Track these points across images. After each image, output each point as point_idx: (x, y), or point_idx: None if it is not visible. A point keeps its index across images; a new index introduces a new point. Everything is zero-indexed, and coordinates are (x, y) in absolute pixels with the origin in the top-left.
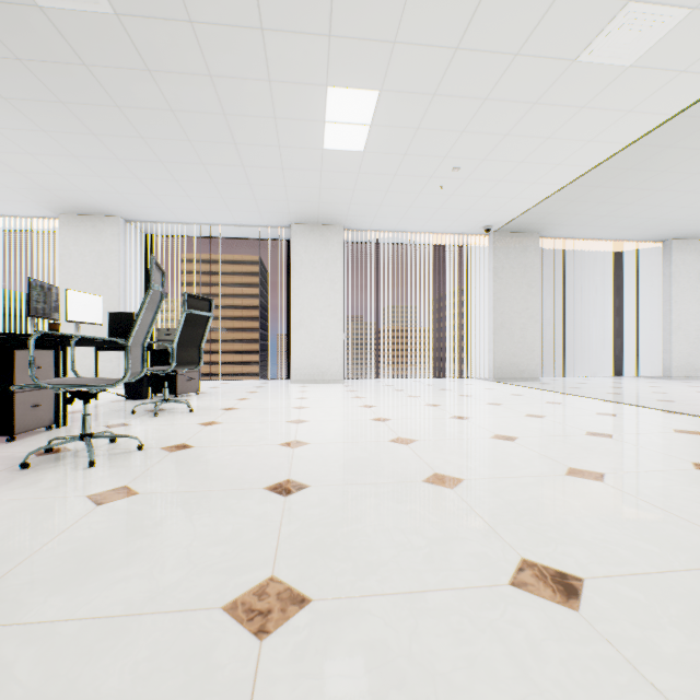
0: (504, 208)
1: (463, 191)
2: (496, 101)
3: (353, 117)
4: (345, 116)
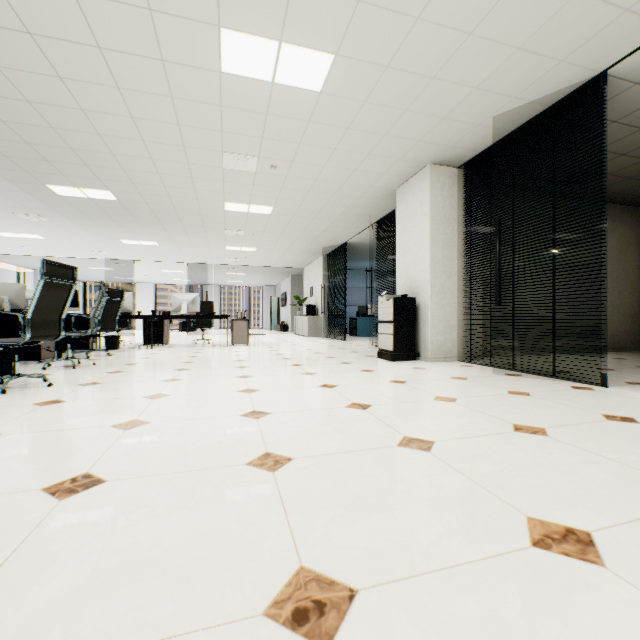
0: (6, 252)
1: (5, 247)
2: (66, 247)
3: (27, 236)
4: (25, 235)
